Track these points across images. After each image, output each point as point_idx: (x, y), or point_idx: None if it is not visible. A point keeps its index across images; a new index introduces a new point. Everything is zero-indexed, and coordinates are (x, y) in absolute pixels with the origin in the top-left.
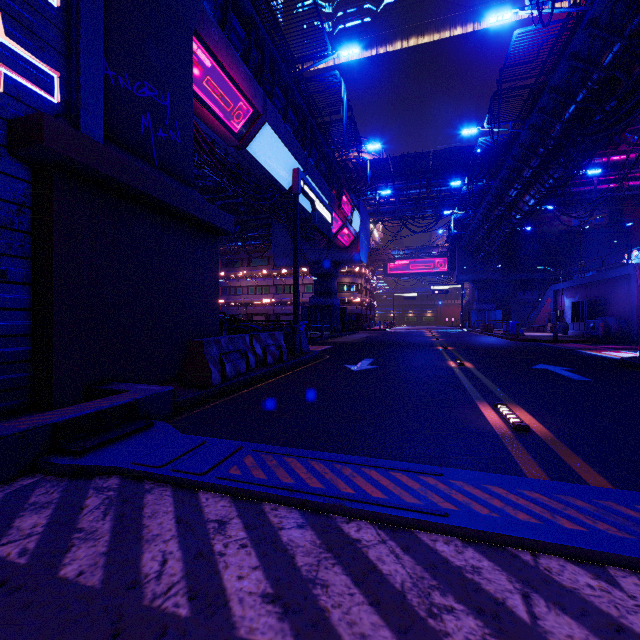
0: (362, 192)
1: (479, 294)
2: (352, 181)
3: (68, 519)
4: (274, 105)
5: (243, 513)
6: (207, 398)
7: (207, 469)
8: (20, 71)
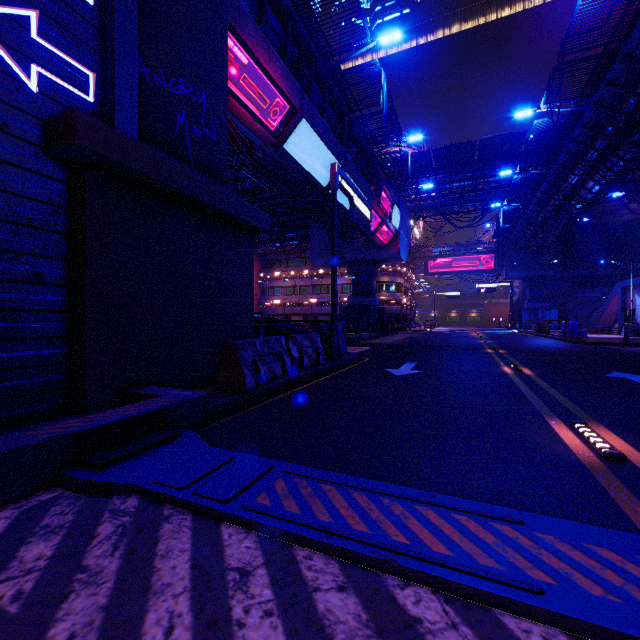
0: (402, 187)
1: (531, 292)
2: (392, 176)
3: (75, 551)
4: (311, 100)
5: (270, 560)
6: (240, 404)
7: (232, 495)
8: (56, 70)
